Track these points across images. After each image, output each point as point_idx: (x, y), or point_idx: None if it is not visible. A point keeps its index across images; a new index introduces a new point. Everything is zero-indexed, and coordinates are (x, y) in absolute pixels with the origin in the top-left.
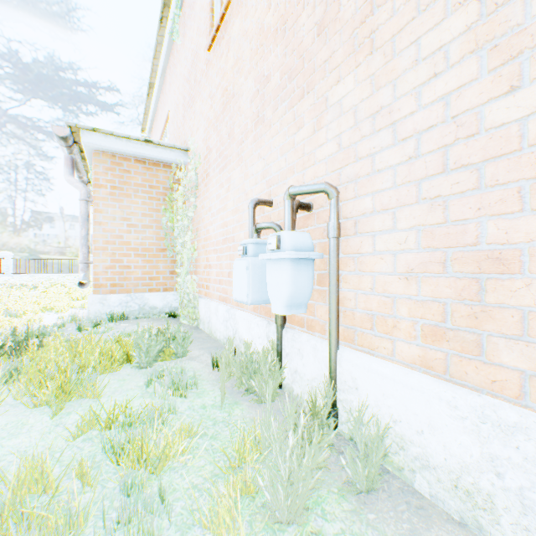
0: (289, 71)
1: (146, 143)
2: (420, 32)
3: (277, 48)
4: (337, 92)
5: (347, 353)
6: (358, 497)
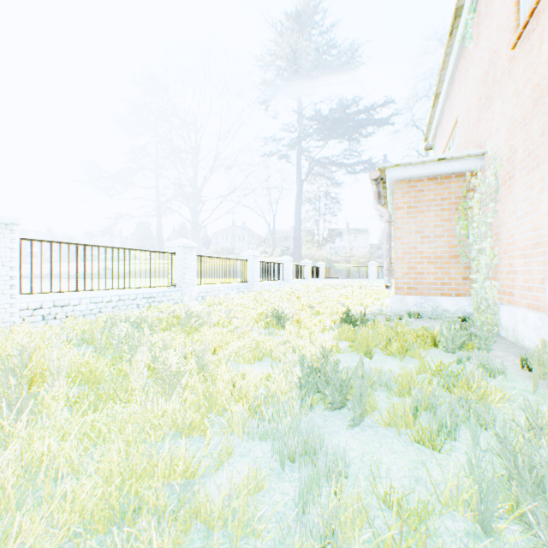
0: None
1: (437, 162)
2: None
3: None
4: None
5: None
6: None
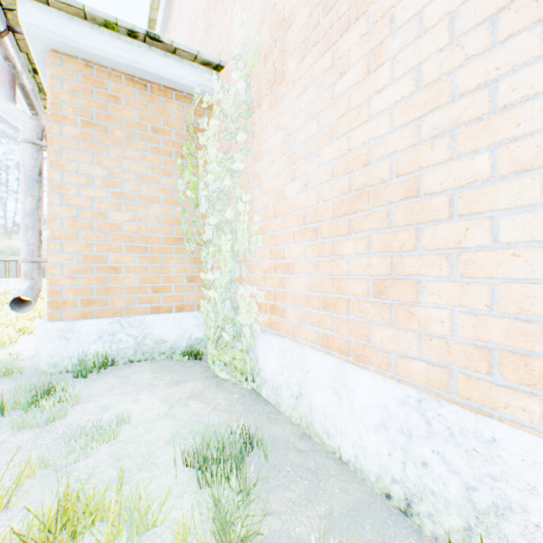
0: None
1: (147, 45)
2: None
3: None
4: None
5: None
6: None
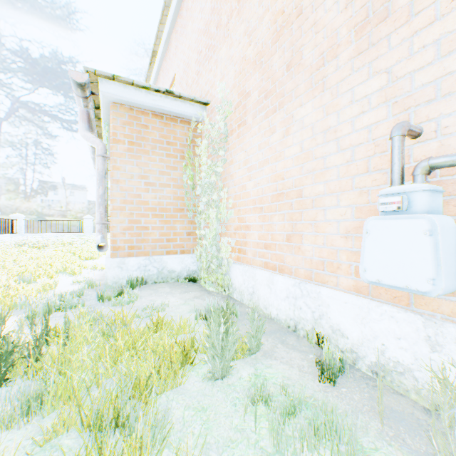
0: None
1: (165, 95)
2: None
3: None
4: None
5: None
6: None
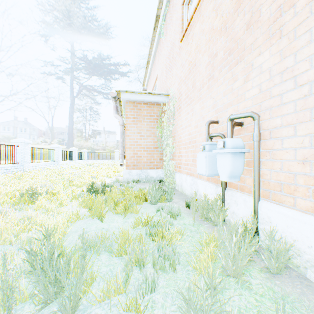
0: (228, 50)
1: (148, 94)
2: (312, 25)
3: (221, 38)
4: (258, 61)
5: (265, 203)
6: (269, 273)
